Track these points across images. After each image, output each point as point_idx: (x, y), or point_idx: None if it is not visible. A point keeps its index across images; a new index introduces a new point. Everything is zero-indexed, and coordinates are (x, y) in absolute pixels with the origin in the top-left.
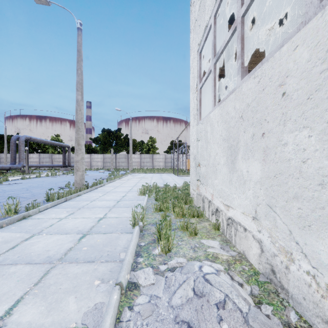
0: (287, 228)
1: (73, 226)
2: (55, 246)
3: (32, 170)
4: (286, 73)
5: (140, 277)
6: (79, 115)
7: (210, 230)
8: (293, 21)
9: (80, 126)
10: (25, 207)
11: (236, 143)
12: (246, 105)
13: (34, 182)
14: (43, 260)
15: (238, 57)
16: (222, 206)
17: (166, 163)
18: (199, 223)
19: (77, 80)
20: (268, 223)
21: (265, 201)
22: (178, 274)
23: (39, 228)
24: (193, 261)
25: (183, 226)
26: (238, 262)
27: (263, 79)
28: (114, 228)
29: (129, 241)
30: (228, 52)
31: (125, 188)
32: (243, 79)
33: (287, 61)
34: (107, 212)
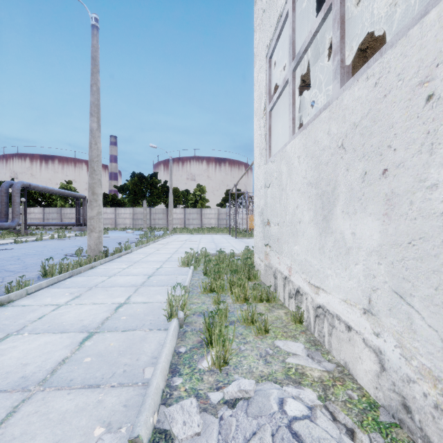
0: (437, 336)
1: (75, 319)
2: (39, 355)
3: (33, 230)
4: (436, 59)
5: (175, 419)
6: (94, 151)
7: (288, 324)
8: (401, 17)
9: (96, 167)
10: (6, 287)
11: (331, 188)
12: (351, 126)
13: (31, 247)
14: (12, 383)
15: (335, 52)
16: (307, 287)
17: (219, 220)
18: (270, 311)
19: (91, 101)
20: (395, 323)
21: (389, 285)
22: (241, 415)
23: (21, 322)
24: (265, 382)
25: (246, 318)
26: (339, 383)
27: (384, 78)
28: (139, 321)
29: (162, 344)
30: (309, 60)
31: (162, 256)
32: (344, 86)
33: (439, 37)
34: (131, 294)
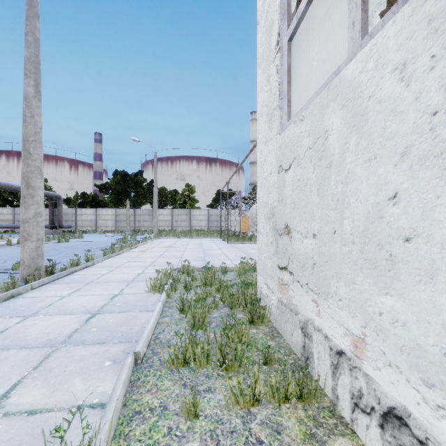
0: None
1: None
2: None
3: None
4: None
5: None
6: (29, 127)
7: None
8: None
9: (32, 149)
10: None
11: None
12: None
13: None
14: None
15: None
16: None
17: (210, 222)
18: (314, 445)
19: (25, 56)
20: None
21: None
22: None
23: None
24: None
25: None
26: None
27: None
28: None
29: None
30: None
31: (131, 271)
32: None
33: None
34: (25, 374)
